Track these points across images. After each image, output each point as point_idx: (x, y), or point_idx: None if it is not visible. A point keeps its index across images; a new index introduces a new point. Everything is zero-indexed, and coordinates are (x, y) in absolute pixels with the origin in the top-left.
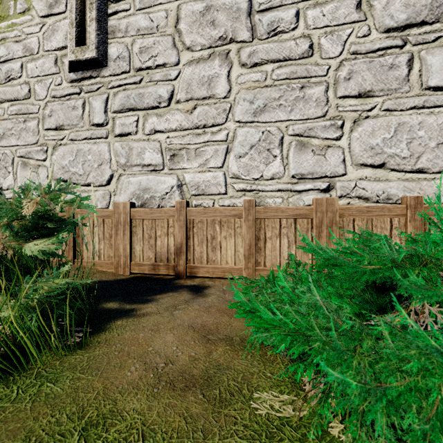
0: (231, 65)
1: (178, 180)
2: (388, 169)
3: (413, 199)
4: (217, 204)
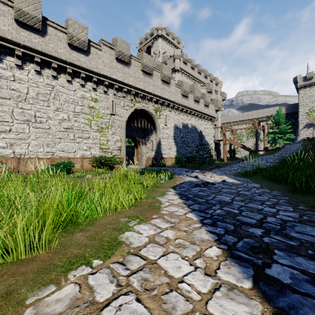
0: (30, 126)
1: (13, 151)
2: (64, 152)
3: (67, 157)
4: (26, 157)
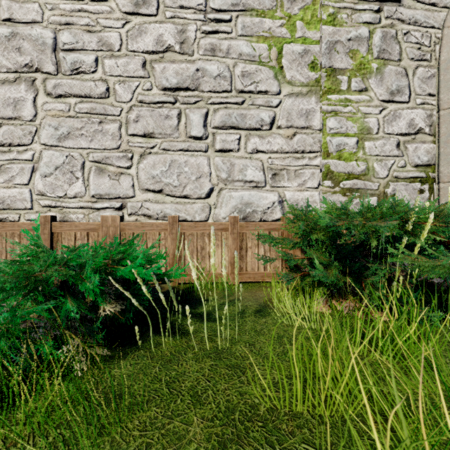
0: (37, 92)
1: None
2: (165, 194)
3: (171, 218)
4: (23, 218)
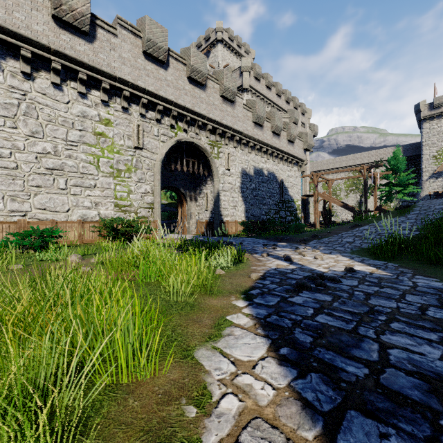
0: None
1: None
2: (47, 210)
3: (52, 220)
4: None
